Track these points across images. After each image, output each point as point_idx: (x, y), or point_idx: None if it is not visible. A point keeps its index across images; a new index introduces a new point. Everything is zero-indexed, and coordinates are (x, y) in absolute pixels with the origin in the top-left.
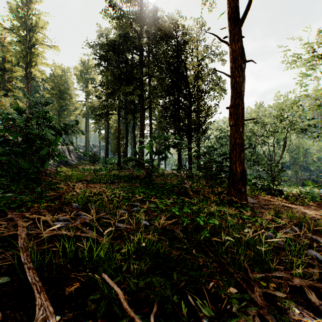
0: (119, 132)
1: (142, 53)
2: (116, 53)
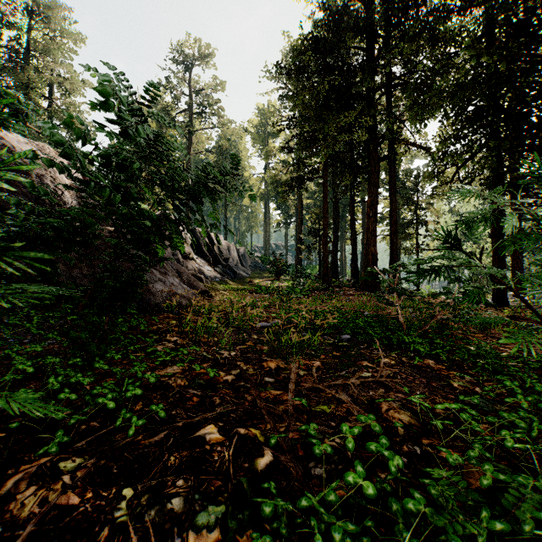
0: (326, 213)
1: (373, 39)
2: (319, 53)
